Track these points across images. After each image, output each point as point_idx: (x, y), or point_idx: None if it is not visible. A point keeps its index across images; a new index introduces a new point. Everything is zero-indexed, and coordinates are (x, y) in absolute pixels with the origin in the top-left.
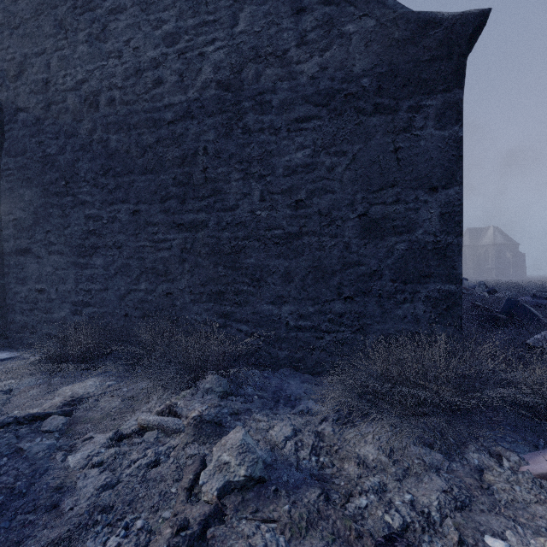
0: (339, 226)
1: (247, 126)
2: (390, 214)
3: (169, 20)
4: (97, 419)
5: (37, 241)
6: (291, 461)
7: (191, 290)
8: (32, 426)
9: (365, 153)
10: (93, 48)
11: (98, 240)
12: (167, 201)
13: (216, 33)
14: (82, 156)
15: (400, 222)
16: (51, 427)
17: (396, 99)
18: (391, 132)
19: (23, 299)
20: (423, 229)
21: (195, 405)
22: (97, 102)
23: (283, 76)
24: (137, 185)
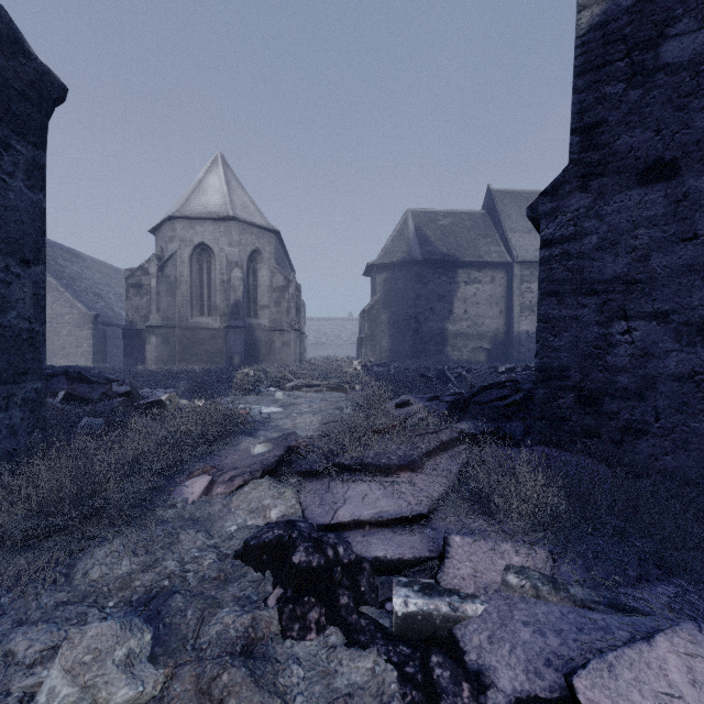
0: None
1: None
2: None
3: None
4: None
5: None
6: None
7: None
8: None
9: None
10: None
11: None
12: None
13: None
14: None
15: None
16: None
17: None
18: None
19: None
20: (17, 311)
21: None
22: None
23: None
24: None
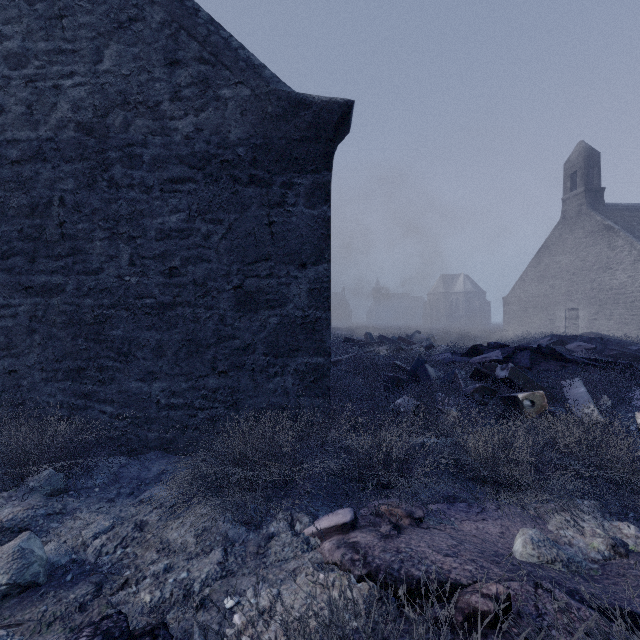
0: (215, 298)
1: (114, 179)
2: (264, 287)
3: (13, 37)
4: None
5: None
6: (89, 558)
7: (42, 366)
8: None
9: (241, 223)
10: None
11: None
12: (11, 258)
13: (76, 66)
14: None
15: (273, 296)
16: None
17: (270, 173)
18: (265, 206)
19: None
20: (293, 304)
21: (3, 510)
22: None
23: (155, 130)
24: None
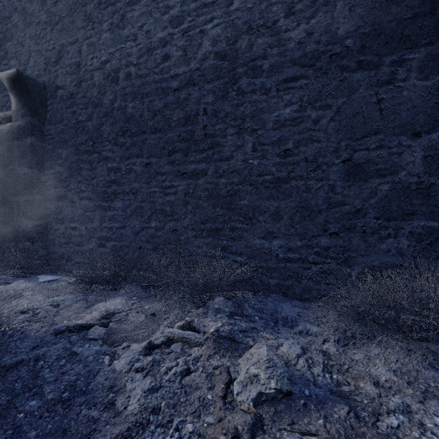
0: (324, 171)
1: (241, 88)
2: (373, 158)
3: (175, 6)
4: (129, 330)
5: (71, 189)
6: (308, 376)
7: (193, 227)
8: (80, 334)
9: (349, 105)
10: (114, 34)
11: (118, 188)
12: (173, 154)
13: (214, 13)
14: (105, 121)
15: (383, 165)
16: (95, 336)
17: (378, 55)
18: (373, 86)
19: (61, 235)
20: (406, 171)
21: (209, 322)
22: (117, 77)
23: (273, 43)
24: (148, 143)
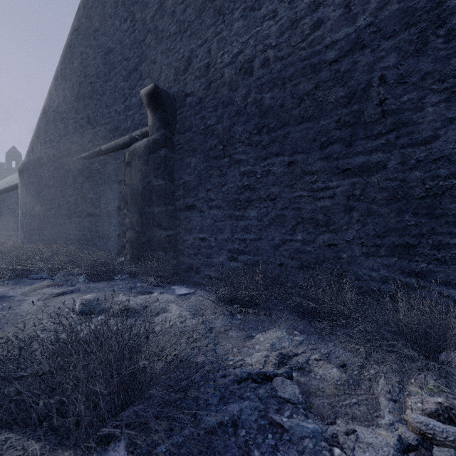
0: None
1: (454, 30)
2: None
3: None
4: (329, 394)
5: (200, 198)
6: None
7: (361, 241)
8: (265, 386)
9: None
10: (248, 19)
11: (252, 194)
12: (329, 146)
13: None
14: (237, 121)
15: None
16: (290, 396)
17: None
18: None
19: (190, 245)
20: None
21: None
22: (251, 67)
23: None
24: (292, 137)
